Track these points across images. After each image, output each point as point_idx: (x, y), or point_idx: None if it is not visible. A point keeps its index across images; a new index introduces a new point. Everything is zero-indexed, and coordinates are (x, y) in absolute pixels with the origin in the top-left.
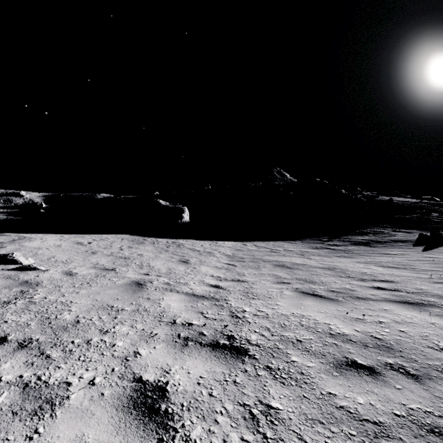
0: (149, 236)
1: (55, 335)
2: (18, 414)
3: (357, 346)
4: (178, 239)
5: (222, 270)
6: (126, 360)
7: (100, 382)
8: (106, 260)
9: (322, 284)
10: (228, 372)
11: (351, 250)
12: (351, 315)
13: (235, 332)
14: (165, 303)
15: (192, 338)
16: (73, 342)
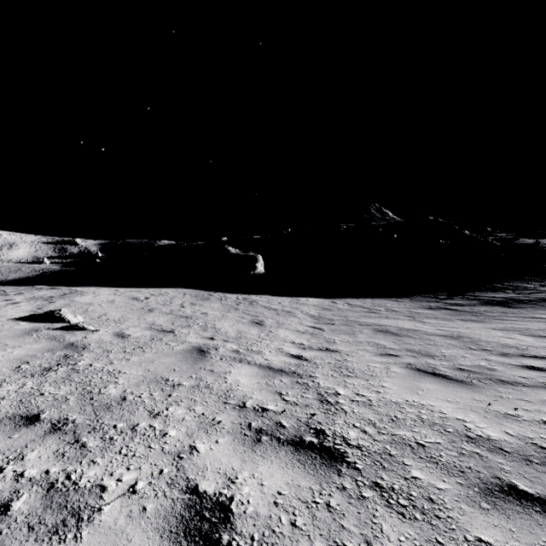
0: (216, 290)
1: (96, 415)
2: (35, 529)
3: (514, 460)
4: (250, 294)
5: (306, 336)
6: (179, 459)
7: (143, 489)
8: (164, 320)
9: (444, 358)
10: (318, 489)
11: (481, 312)
12: (497, 409)
13: (326, 425)
14: (232, 378)
15: (266, 431)
16: (116, 426)
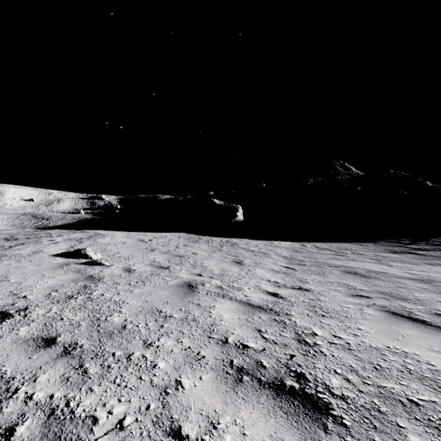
0: (204, 234)
1: (99, 342)
2: None
3: None
4: (231, 238)
5: (280, 275)
6: (165, 394)
7: (130, 426)
8: (162, 258)
9: (418, 302)
10: None
11: None
12: None
13: (306, 369)
14: (216, 312)
15: (247, 370)
16: (114, 354)
